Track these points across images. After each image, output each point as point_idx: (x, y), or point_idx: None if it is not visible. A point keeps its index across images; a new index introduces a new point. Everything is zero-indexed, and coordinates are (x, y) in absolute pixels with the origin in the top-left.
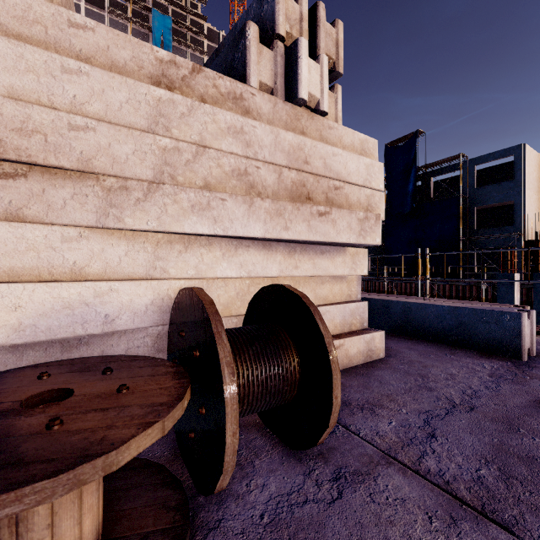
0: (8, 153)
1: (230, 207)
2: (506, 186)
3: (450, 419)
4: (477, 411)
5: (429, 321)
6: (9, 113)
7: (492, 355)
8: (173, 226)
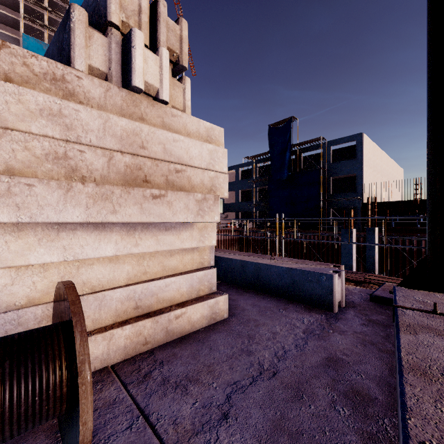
0: None
1: (40, 192)
2: (351, 162)
3: (251, 391)
4: (277, 377)
5: (272, 279)
6: None
7: (314, 308)
8: None
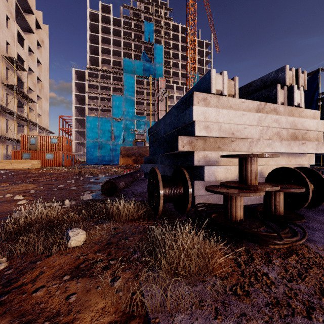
0: (235, 136)
1: (276, 144)
2: None
3: None
4: None
5: None
6: (235, 127)
7: None
8: (262, 150)
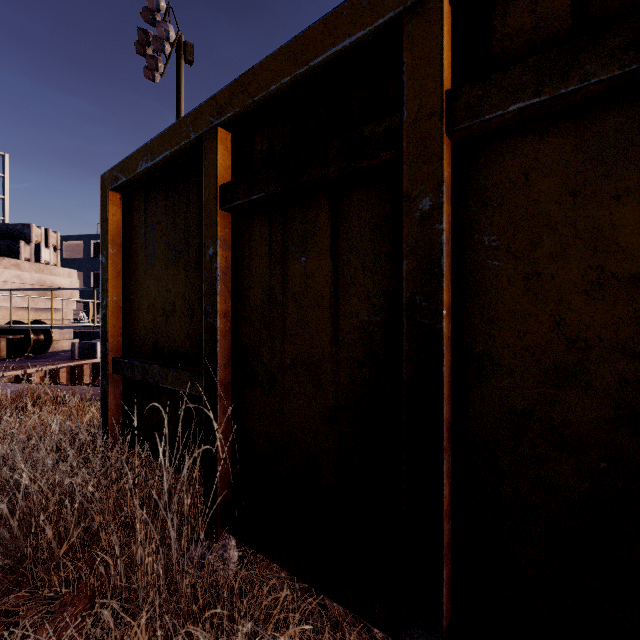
0: None
1: (17, 299)
2: None
3: None
4: None
5: None
6: None
7: None
8: None
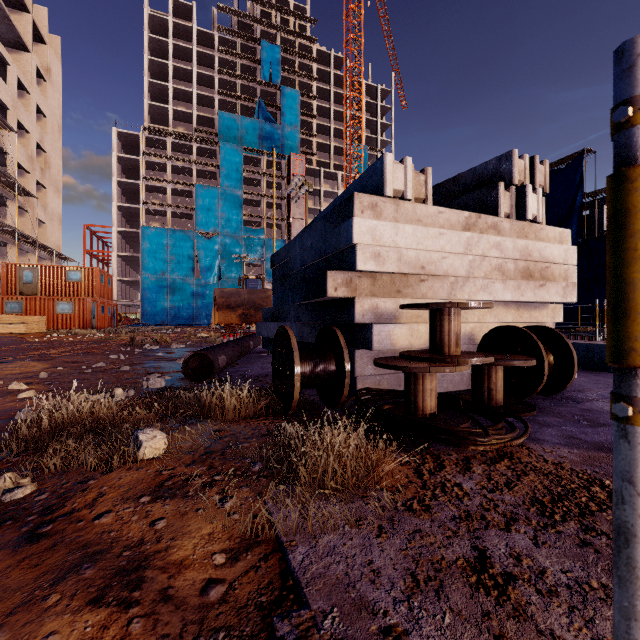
0: (426, 272)
1: (496, 286)
2: None
3: None
4: None
5: None
6: (426, 257)
7: None
8: (473, 297)
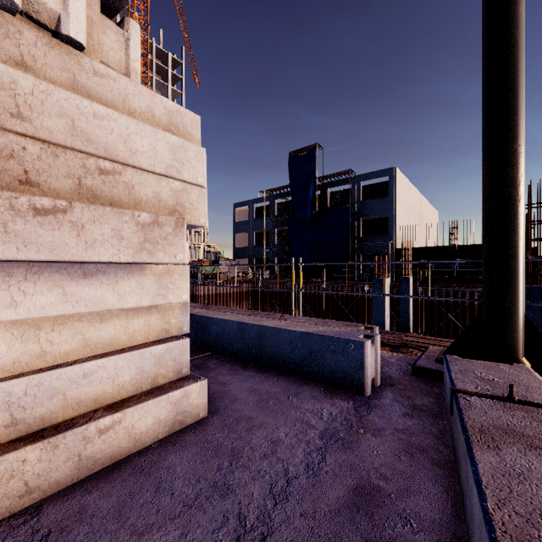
0: None
1: None
2: (383, 201)
3: None
4: None
5: (282, 349)
6: None
7: (338, 391)
8: None
